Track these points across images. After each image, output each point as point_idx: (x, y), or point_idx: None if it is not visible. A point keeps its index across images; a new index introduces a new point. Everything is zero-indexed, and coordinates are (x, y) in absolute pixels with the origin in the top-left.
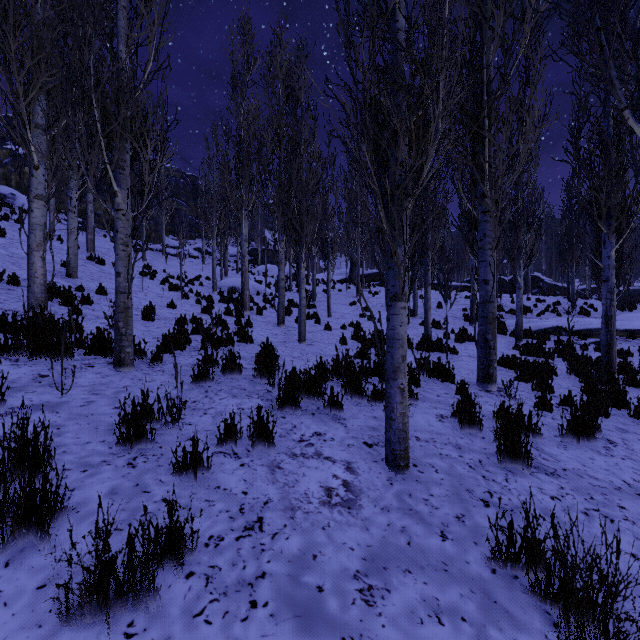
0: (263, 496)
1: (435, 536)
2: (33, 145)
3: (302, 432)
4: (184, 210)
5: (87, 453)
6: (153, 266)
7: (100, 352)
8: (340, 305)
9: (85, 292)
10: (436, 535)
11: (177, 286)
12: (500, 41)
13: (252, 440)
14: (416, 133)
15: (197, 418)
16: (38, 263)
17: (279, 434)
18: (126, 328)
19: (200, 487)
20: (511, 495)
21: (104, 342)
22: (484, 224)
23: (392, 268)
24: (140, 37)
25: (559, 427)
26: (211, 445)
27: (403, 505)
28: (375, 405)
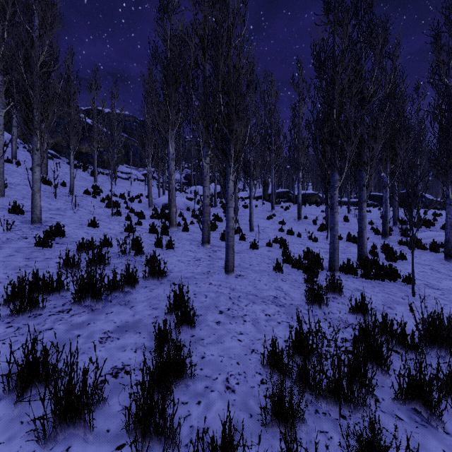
0: None
1: None
2: None
3: None
4: (136, 146)
5: None
6: (102, 186)
7: None
8: (258, 219)
9: None
10: None
11: (114, 203)
12: None
13: None
14: None
15: None
16: None
17: None
18: None
19: None
20: None
21: None
22: None
23: None
24: None
25: None
26: None
27: None
28: None
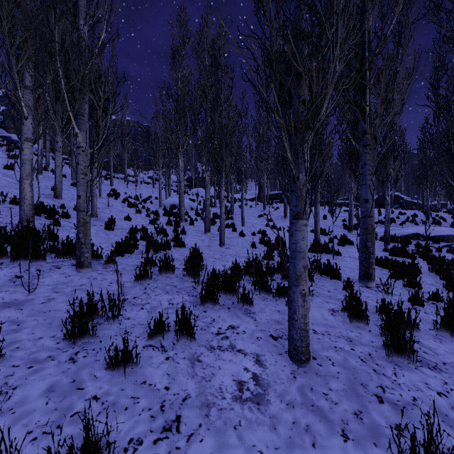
0: (182, 391)
1: (337, 436)
2: (23, 101)
3: (219, 325)
4: (141, 150)
5: (37, 348)
6: (118, 190)
7: (67, 256)
8: (251, 217)
9: (66, 209)
10: (338, 435)
11: (133, 204)
12: (379, 8)
13: (177, 335)
14: (316, 74)
15: (135, 313)
16: (27, 188)
17: (200, 327)
18: (85, 238)
19: (128, 382)
20: (401, 390)
21: (70, 248)
22: (365, 155)
23: (295, 191)
24: (97, 15)
25: (432, 321)
26: (143, 338)
27: (306, 400)
28: (279, 300)
